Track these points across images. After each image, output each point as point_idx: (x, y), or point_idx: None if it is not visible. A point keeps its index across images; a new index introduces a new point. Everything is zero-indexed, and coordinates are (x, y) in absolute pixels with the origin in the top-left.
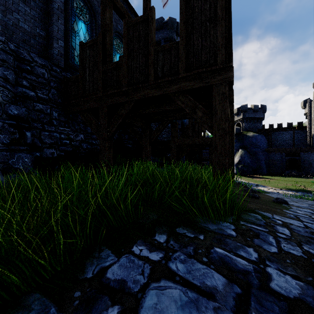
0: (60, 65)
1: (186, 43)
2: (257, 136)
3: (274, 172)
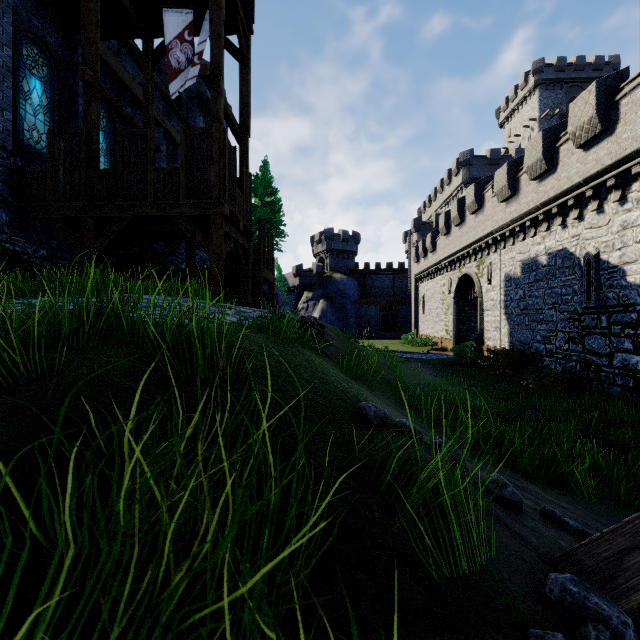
0: (7, 147)
1: (187, 173)
2: (346, 279)
3: (368, 335)
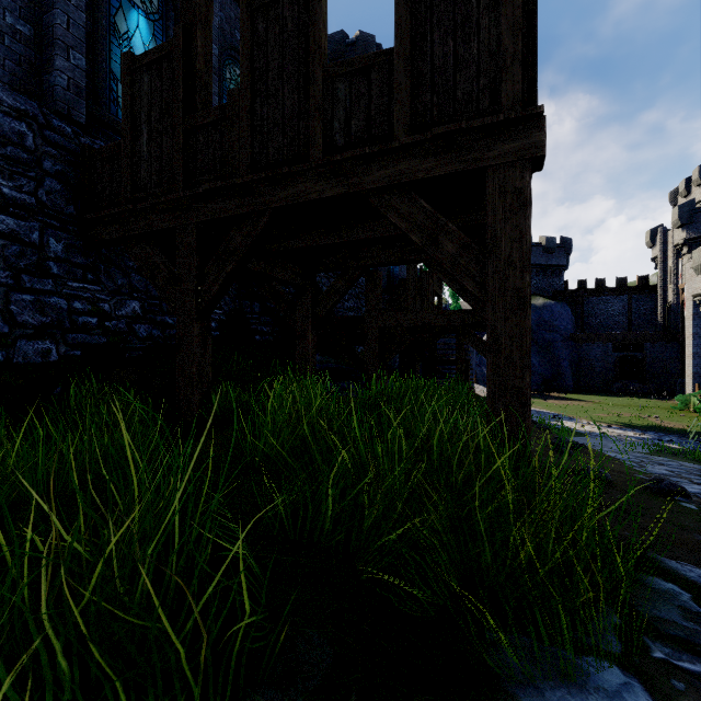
0: (75, 117)
1: (413, 54)
2: (554, 305)
3: (591, 387)
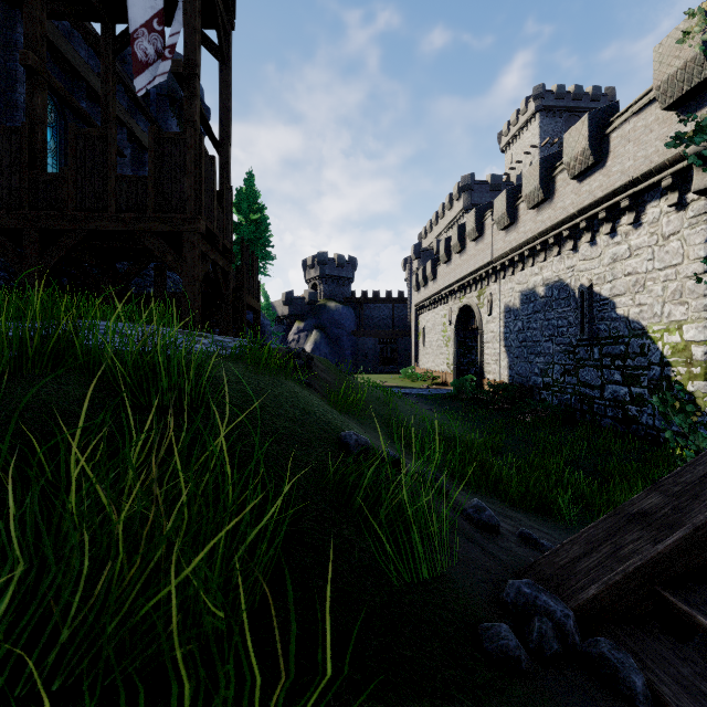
0: None
1: (156, 183)
2: (342, 308)
3: (365, 370)
